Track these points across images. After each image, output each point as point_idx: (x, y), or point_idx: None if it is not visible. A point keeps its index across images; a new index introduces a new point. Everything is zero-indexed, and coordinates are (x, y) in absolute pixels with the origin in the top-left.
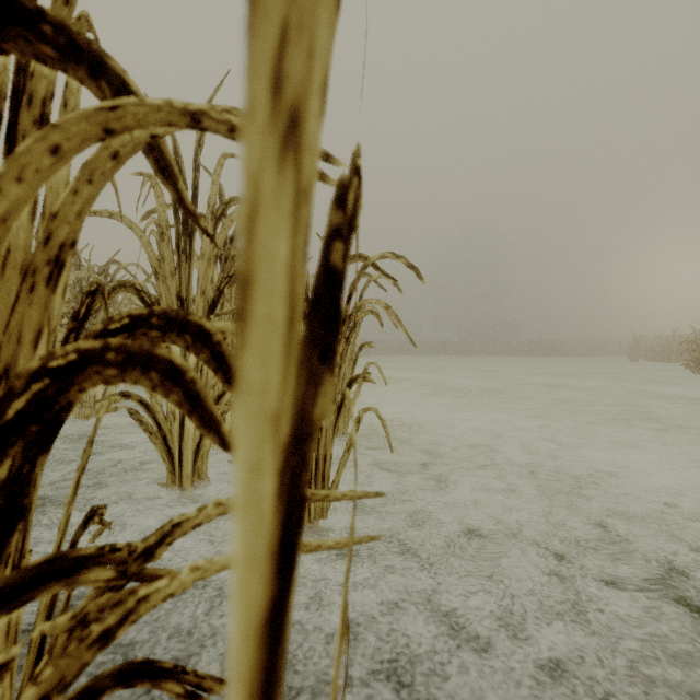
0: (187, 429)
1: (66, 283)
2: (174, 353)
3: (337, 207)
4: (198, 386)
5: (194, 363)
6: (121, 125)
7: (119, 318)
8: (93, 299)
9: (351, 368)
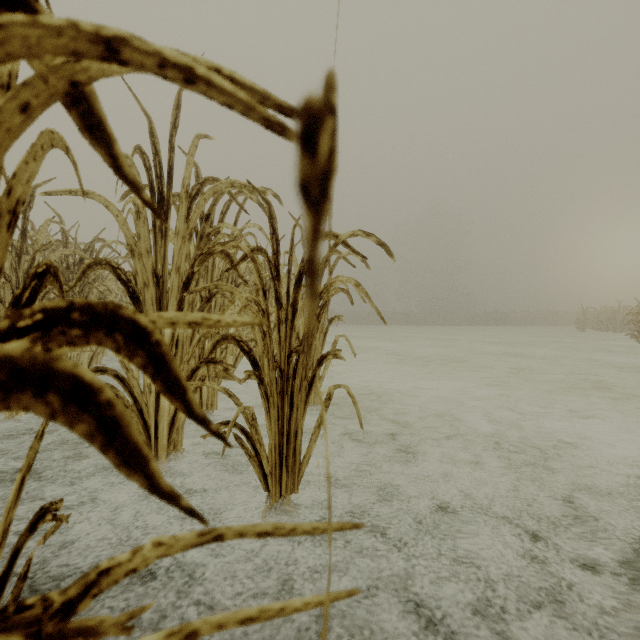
0: (163, 402)
1: (1, 265)
2: (83, 367)
3: (301, 148)
4: (117, 410)
5: (169, 338)
6: (6, 53)
7: (31, 313)
8: (40, 281)
9: (322, 340)
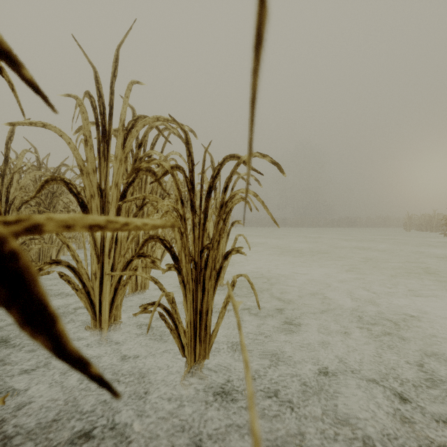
0: (105, 286)
1: None
2: None
3: None
4: None
5: (110, 237)
6: None
7: None
8: None
9: (226, 238)
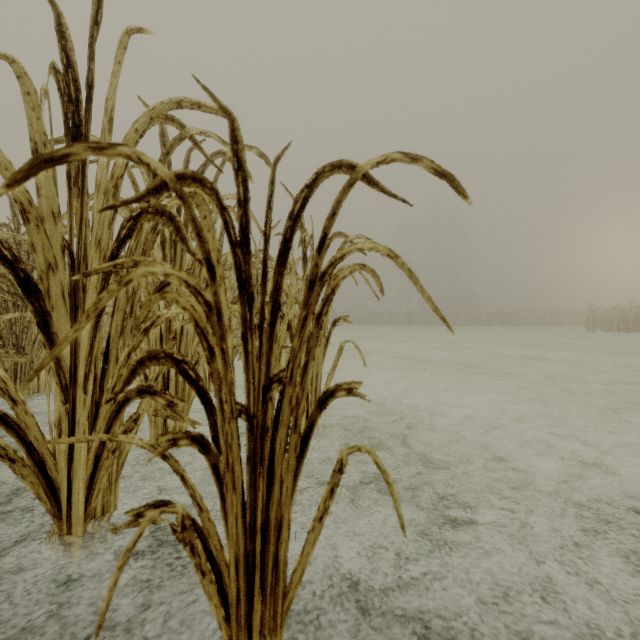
0: (78, 448)
1: None
2: None
3: None
4: None
5: (87, 350)
6: None
7: None
8: None
9: (323, 346)
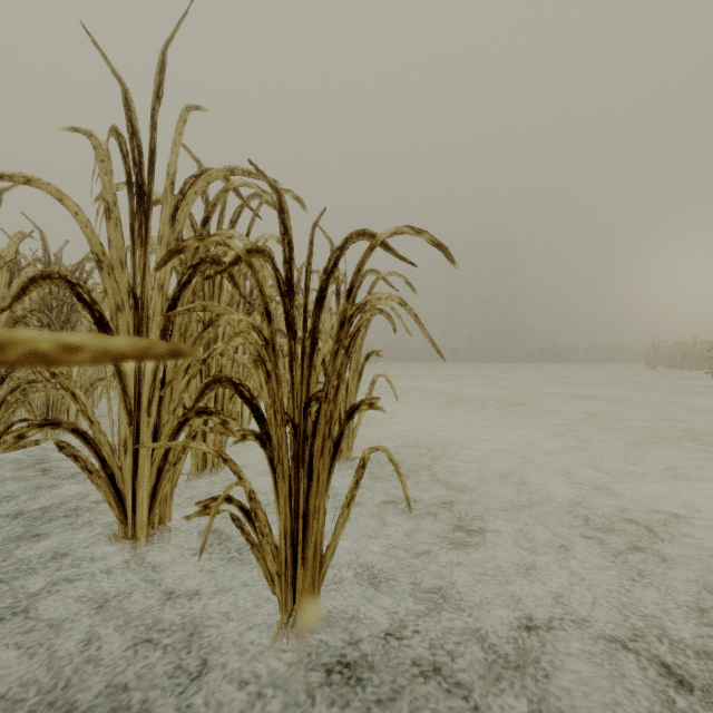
0: (142, 464)
1: None
2: None
3: None
4: None
5: (150, 379)
6: None
7: None
8: None
9: (356, 380)
